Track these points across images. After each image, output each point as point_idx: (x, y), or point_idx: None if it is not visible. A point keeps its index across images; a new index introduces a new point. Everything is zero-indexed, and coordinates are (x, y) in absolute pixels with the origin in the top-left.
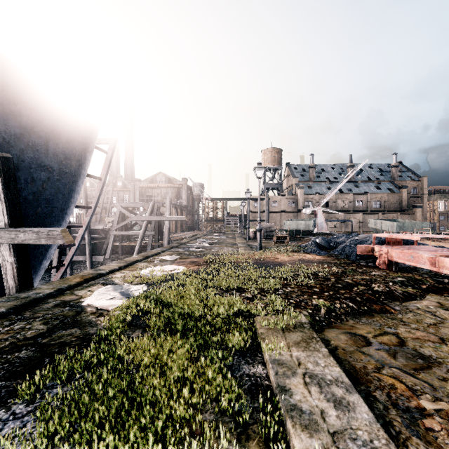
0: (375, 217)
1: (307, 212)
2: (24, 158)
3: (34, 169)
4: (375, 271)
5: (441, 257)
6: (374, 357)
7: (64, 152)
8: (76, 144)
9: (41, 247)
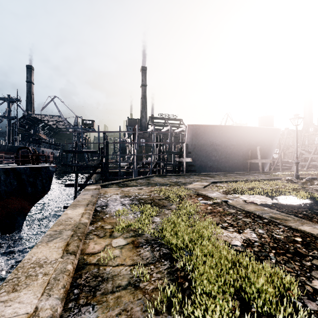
0: None
1: None
2: (261, 144)
3: (263, 146)
4: None
5: None
6: None
7: (270, 140)
8: (273, 137)
9: (264, 165)
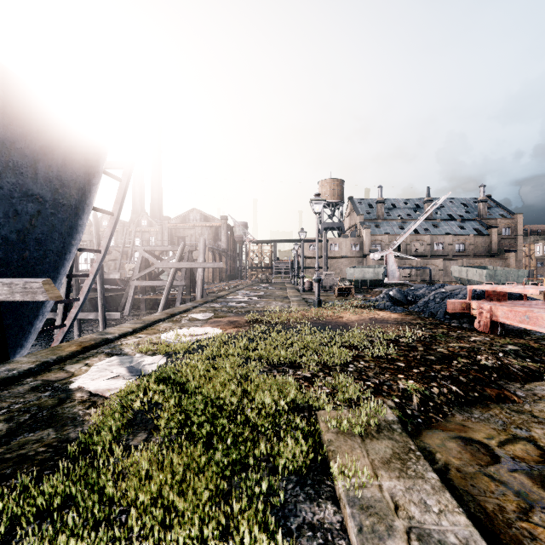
0: (459, 264)
1: (375, 257)
2: (2, 183)
3: (18, 199)
4: (475, 336)
5: None
6: (512, 486)
7: (61, 177)
8: (76, 167)
9: (31, 302)
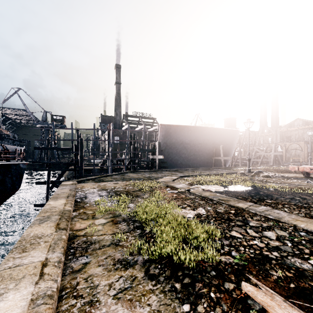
0: None
1: None
2: (224, 143)
3: (225, 145)
4: None
5: None
6: None
7: (231, 140)
8: (233, 137)
9: (226, 161)
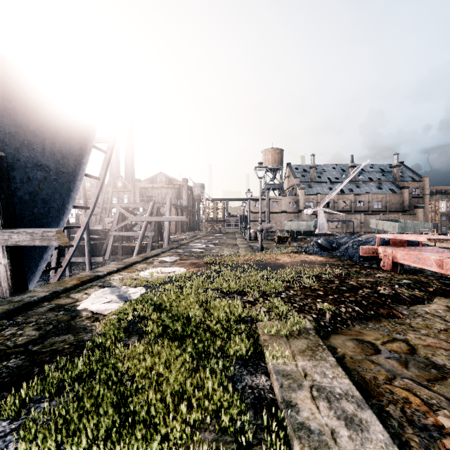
0: (377, 218)
1: (308, 212)
2: (19, 157)
3: (30, 168)
4: (380, 273)
5: (449, 259)
6: (385, 366)
7: (61, 151)
8: (73, 143)
9: (37, 248)
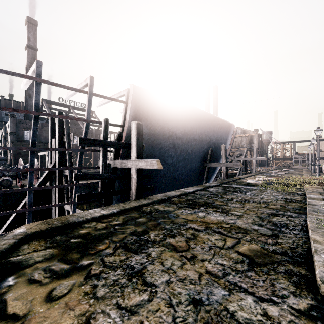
0: None
1: None
2: (219, 143)
3: (220, 145)
4: None
5: None
6: None
7: (226, 138)
8: (228, 134)
9: (216, 169)
